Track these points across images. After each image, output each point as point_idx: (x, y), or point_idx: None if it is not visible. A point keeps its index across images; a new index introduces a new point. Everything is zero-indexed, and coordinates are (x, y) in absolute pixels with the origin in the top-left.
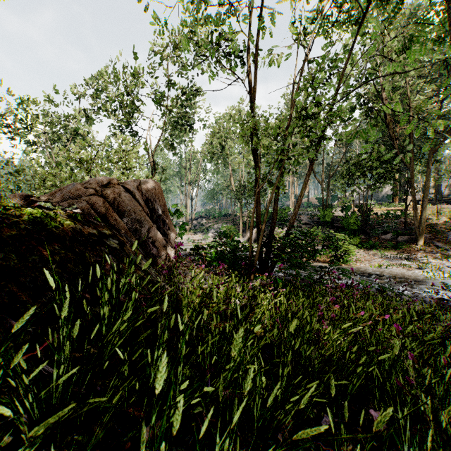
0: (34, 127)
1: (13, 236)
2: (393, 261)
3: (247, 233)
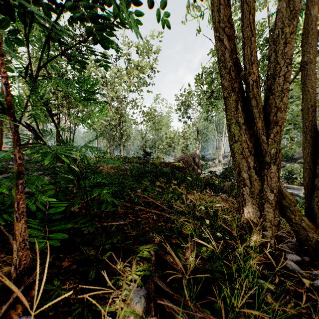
0: None
1: (178, 167)
2: None
3: None
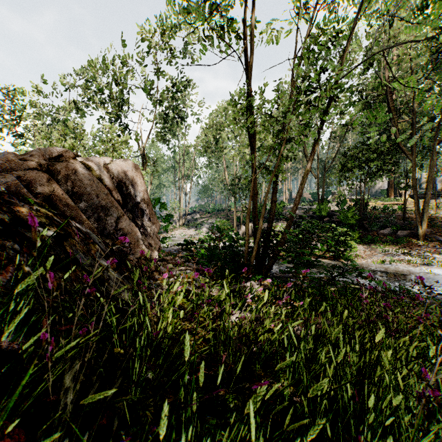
0: (23, 118)
1: None
2: (395, 257)
3: (241, 228)
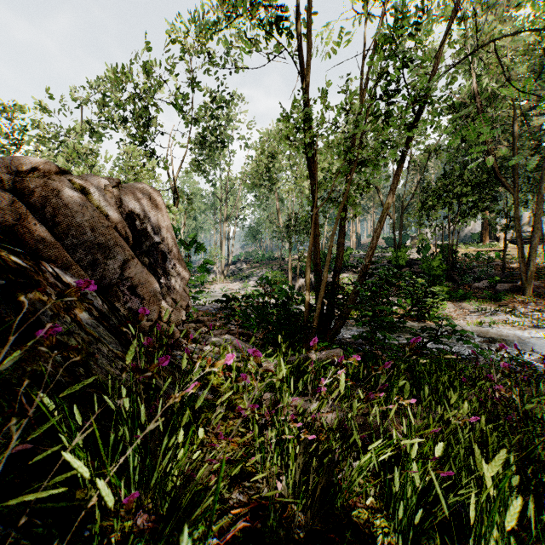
0: (23, 143)
1: None
2: (495, 317)
3: (298, 281)
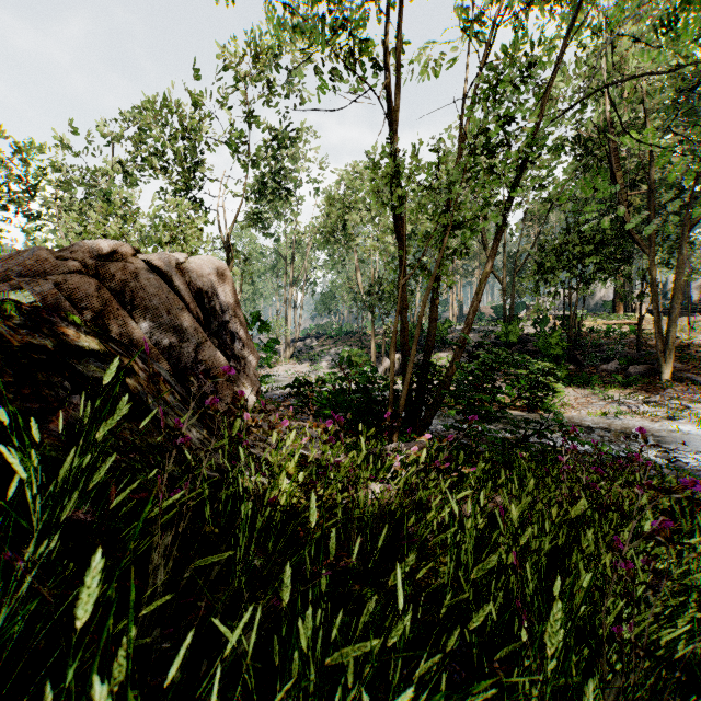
0: (39, 189)
1: None
2: (624, 407)
3: (383, 362)
